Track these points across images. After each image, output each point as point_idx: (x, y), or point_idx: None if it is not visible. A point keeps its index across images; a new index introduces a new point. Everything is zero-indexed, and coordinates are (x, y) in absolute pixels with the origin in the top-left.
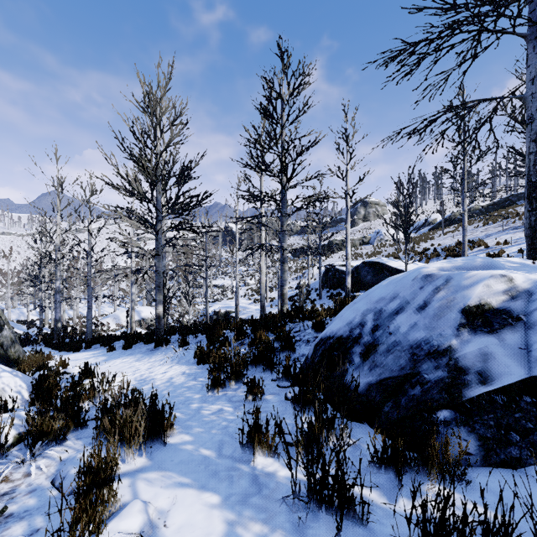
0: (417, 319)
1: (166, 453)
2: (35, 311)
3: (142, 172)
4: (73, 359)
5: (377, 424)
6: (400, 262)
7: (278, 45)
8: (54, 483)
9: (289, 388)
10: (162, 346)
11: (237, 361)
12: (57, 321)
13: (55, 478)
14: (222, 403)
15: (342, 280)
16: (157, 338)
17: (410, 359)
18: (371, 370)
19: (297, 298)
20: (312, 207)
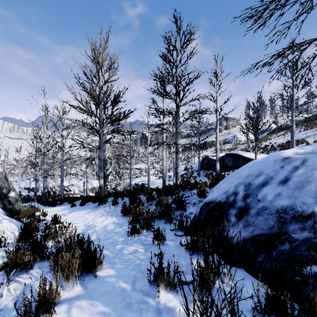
0: (280, 190)
1: (96, 284)
2: (34, 182)
3: (90, 98)
4: (51, 211)
5: (252, 271)
6: (250, 153)
7: (174, 16)
8: (15, 305)
9: (183, 236)
10: (102, 204)
11: (148, 216)
12: (44, 188)
13: (17, 301)
14: (137, 245)
15: (213, 165)
16: (99, 199)
17: (278, 221)
18: (245, 227)
19: (185, 175)
20: (196, 117)
